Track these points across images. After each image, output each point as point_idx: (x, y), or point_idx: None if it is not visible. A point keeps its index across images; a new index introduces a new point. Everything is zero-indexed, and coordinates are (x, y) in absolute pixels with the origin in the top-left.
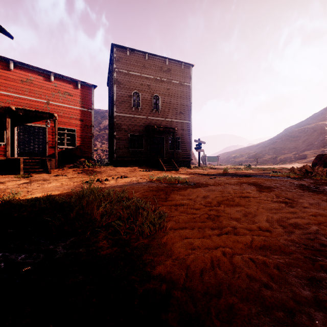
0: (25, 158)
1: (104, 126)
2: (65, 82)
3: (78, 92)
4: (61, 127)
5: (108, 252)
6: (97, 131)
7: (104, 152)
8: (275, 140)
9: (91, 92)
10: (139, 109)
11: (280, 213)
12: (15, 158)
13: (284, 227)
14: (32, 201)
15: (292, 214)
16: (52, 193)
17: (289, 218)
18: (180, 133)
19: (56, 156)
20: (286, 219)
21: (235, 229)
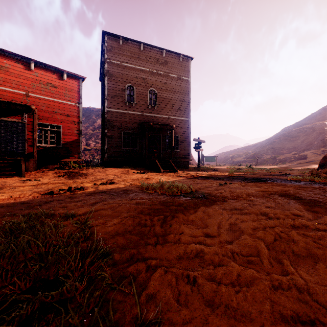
0: None
1: (99, 125)
2: (48, 72)
3: (64, 84)
4: (43, 123)
5: None
6: (91, 130)
7: (98, 152)
8: (273, 140)
9: (79, 84)
10: (133, 104)
11: None
12: None
13: None
14: None
15: None
16: None
17: None
18: (178, 131)
19: (35, 155)
20: None
21: None
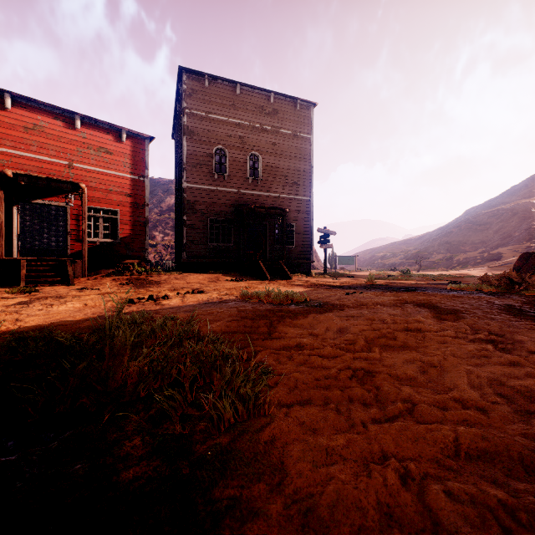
0: (31, 258)
1: (169, 206)
2: (100, 131)
3: (122, 148)
4: (92, 207)
5: (139, 472)
6: (157, 214)
7: (168, 249)
8: (450, 230)
9: (144, 147)
10: (225, 176)
11: (490, 365)
12: (13, 259)
13: (510, 400)
14: (14, 341)
15: (514, 369)
16: (60, 323)
17: (511, 378)
18: (294, 217)
19: (84, 255)
20: (507, 381)
21: (411, 404)
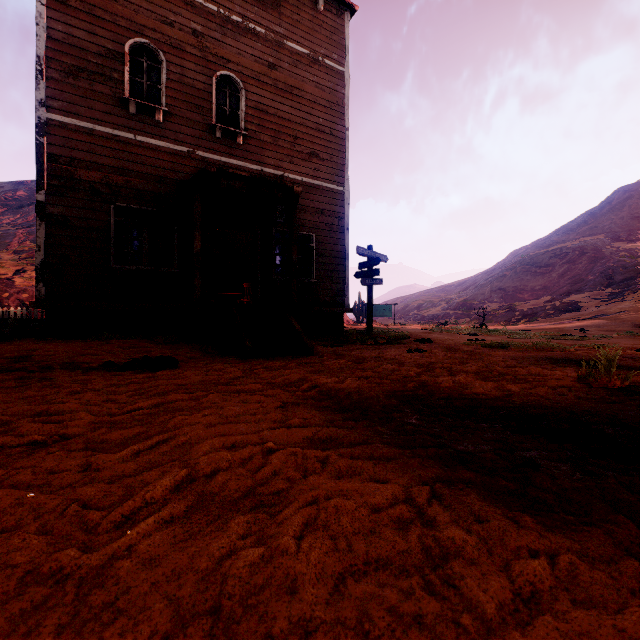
0: None
1: None
2: None
3: None
4: None
5: None
6: None
7: None
8: (502, 273)
9: None
10: (156, 112)
11: None
12: None
13: None
14: None
15: None
16: None
17: None
18: (313, 221)
19: None
20: None
21: None
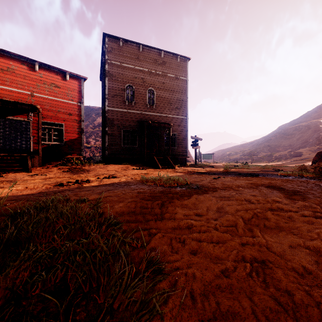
0: (3, 154)
1: (99, 123)
2: (52, 73)
3: (66, 84)
4: (47, 122)
5: None
6: (91, 128)
7: (98, 149)
8: (270, 138)
9: (80, 84)
10: (132, 103)
11: None
12: None
13: None
14: None
15: None
16: None
17: None
18: (176, 129)
19: (40, 152)
20: None
21: None
